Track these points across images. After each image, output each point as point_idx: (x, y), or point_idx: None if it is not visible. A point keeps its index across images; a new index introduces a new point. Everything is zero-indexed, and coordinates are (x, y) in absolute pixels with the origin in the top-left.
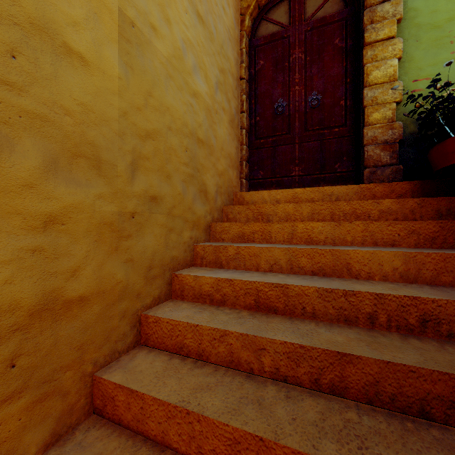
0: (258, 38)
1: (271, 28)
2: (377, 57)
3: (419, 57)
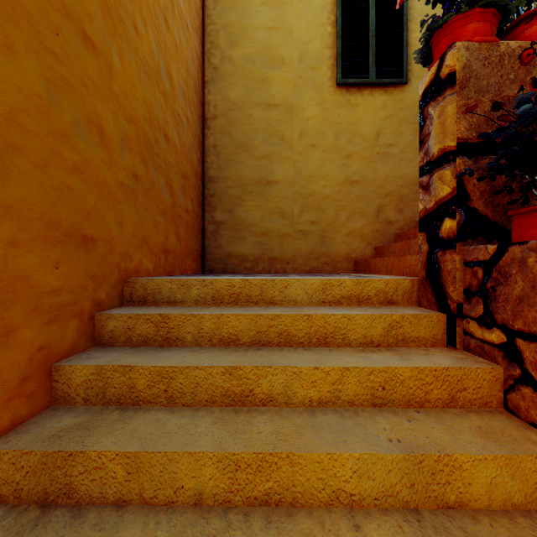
0: None
1: None
2: None
3: None
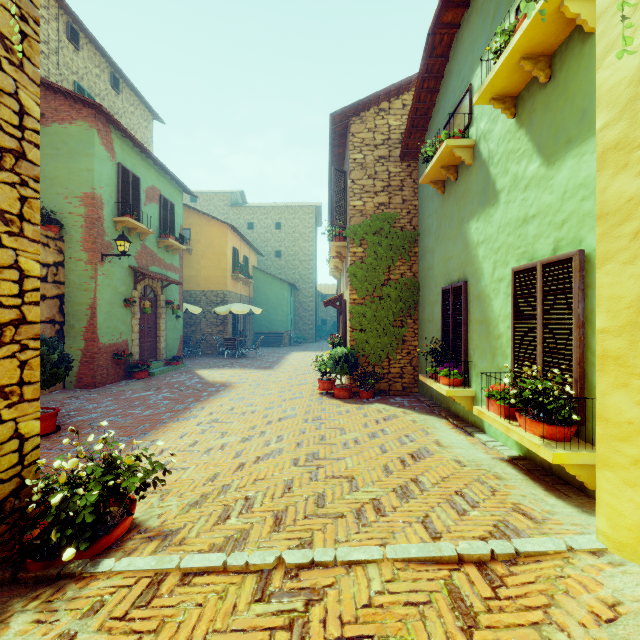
0: None
1: None
2: None
3: (46, 190)
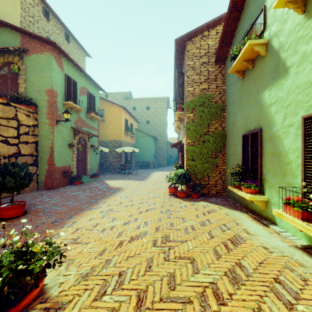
0: (0, 74)
1: (4, 72)
2: (21, 86)
3: (29, 88)
